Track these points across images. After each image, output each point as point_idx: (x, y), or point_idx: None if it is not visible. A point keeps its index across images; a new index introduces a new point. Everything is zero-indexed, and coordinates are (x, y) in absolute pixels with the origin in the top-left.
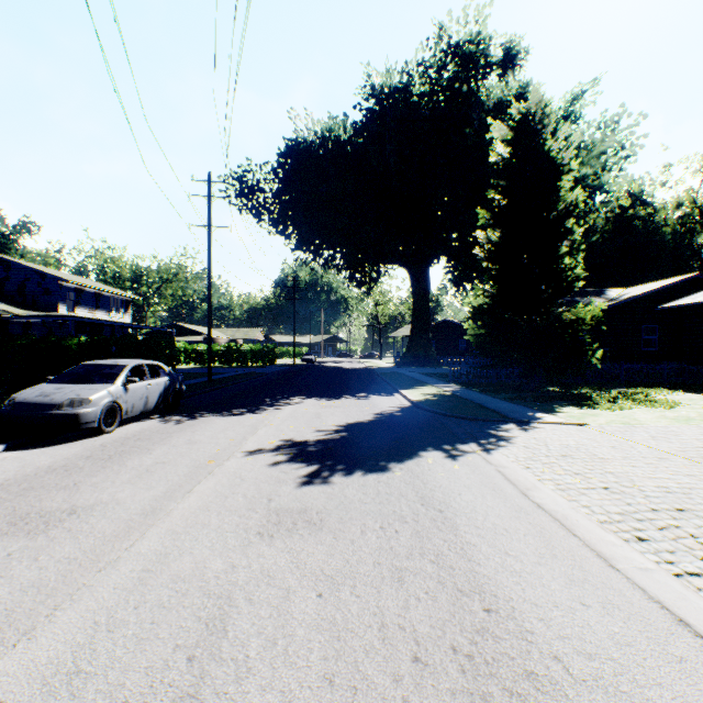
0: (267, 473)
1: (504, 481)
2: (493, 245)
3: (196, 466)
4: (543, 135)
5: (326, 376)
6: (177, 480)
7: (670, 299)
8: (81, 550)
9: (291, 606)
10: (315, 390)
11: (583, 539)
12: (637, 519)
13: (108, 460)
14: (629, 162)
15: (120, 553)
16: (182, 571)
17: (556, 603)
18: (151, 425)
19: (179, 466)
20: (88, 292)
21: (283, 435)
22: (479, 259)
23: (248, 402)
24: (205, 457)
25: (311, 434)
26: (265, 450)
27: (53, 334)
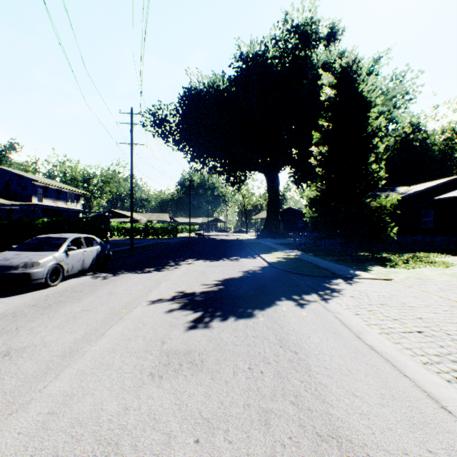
0: (163, 319)
1: (341, 326)
2: (323, 156)
3: (111, 313)
4: (357, 82)
5: (210, 244)
6: (95, 325)
7: (440, 193)
8: (2, 392)
9: (171, 455)
10: (203, 254)
11: (414, 380)
12: (452, 360)
13: (47, 308)
14: (411, 103)
15: (33, 394)
16: (81, 414)
17: (406, 450)
18: (85, 280)
19: (99, 313)
20: (52, 189)
21: (178, 288)
22: (311, 167)
23: (156, 263)
24: (119, 305)
25: (198, 287)
26: (163, 300)
27: (28, 217)
